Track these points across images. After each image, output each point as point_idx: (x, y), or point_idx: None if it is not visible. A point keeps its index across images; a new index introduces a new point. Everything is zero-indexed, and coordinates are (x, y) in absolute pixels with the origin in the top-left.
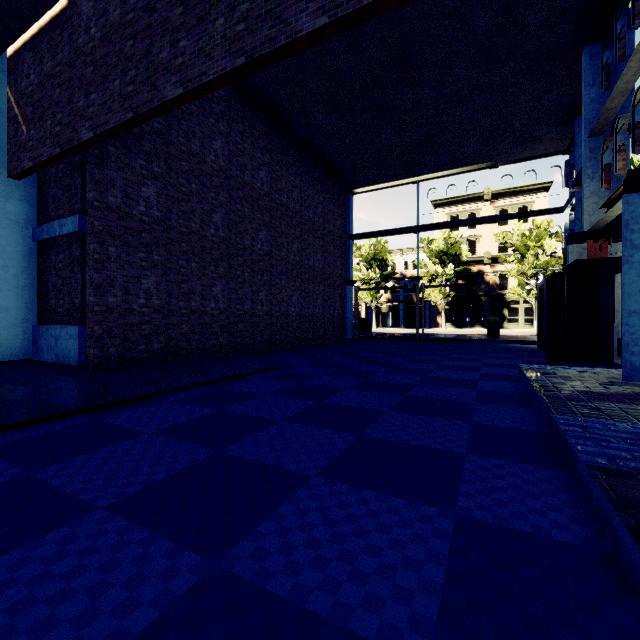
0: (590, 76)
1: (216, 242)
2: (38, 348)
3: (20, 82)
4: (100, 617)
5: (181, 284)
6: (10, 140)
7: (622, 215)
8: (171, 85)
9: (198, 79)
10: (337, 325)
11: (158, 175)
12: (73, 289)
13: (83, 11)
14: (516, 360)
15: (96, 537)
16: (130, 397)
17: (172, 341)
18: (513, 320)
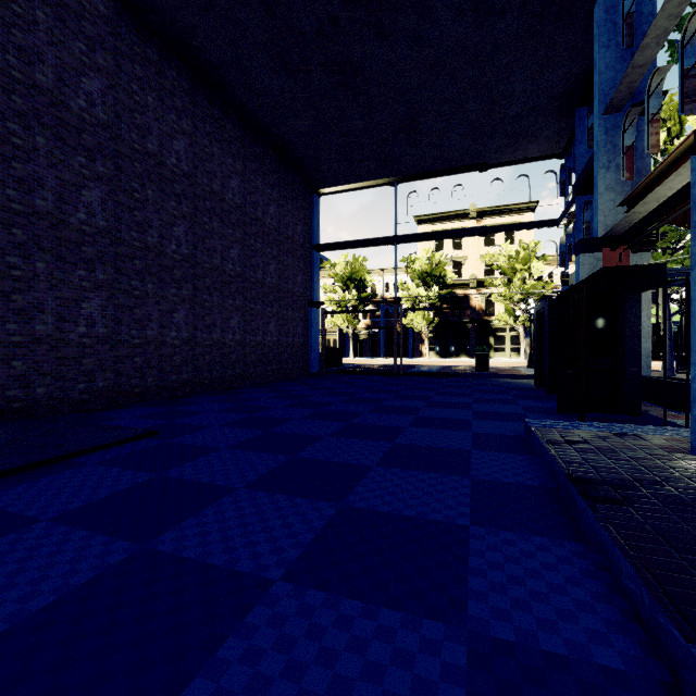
0: (605, 34)
1: (90, 233)
2: None
3: None
4: None
5: (11, 295)
6: None
7: (691, 188)
8: None
9: None
10: (298, 356)
11: None
12: None
13: None
14: (514, 405)
15: None
16: None
17: None
18: (499, 349)
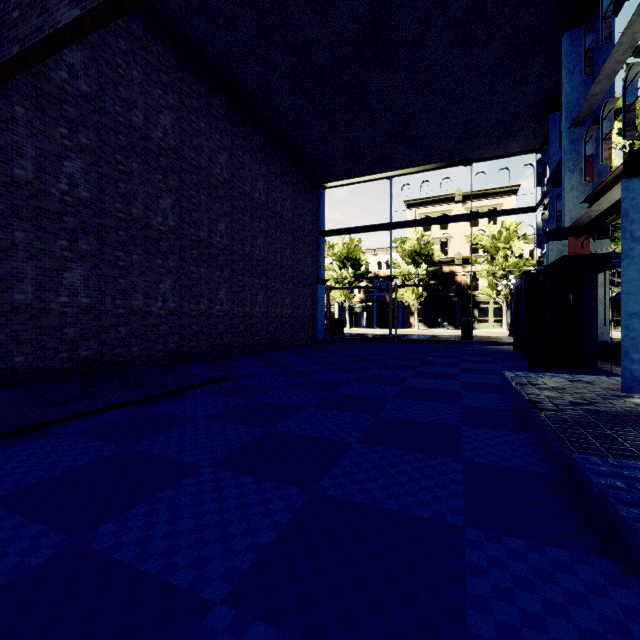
0: (571, 63)
1: (164, 232)
2: None
3: None
4: None
5: (118, 279)
6: None
7: (621, 203)
8: (65, 5)
9: None
10: (307, 326)
11: (86, 148)
12: None
13: None
14: (495, 364)
15: None
16: (5, 430)
17: (106, 347)
18: (483, 320)
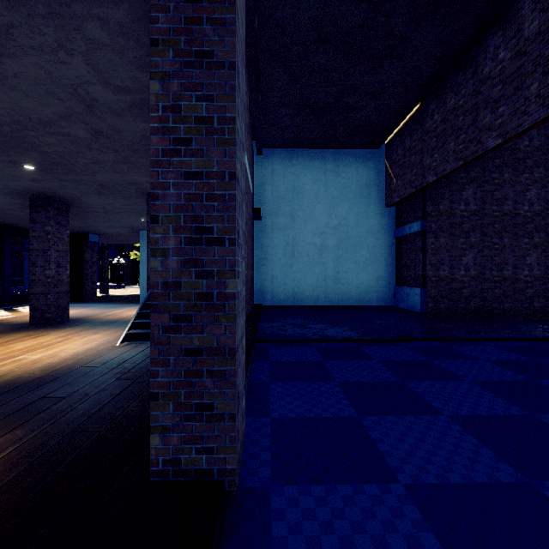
0: None
1: (530, 216)
2: (396, 299)
3: (392, 156)
4: (481, 406)
5: (494, 257)
6: (386, 188)
7: None
8: (492, 139)
9: (514, 130)
10: None
11: (474, 179)
12: (416, 266)
13: (429, 107)
14: None
15: (470, 388)
16: (463, 338)
17: (486, 302)
18: None
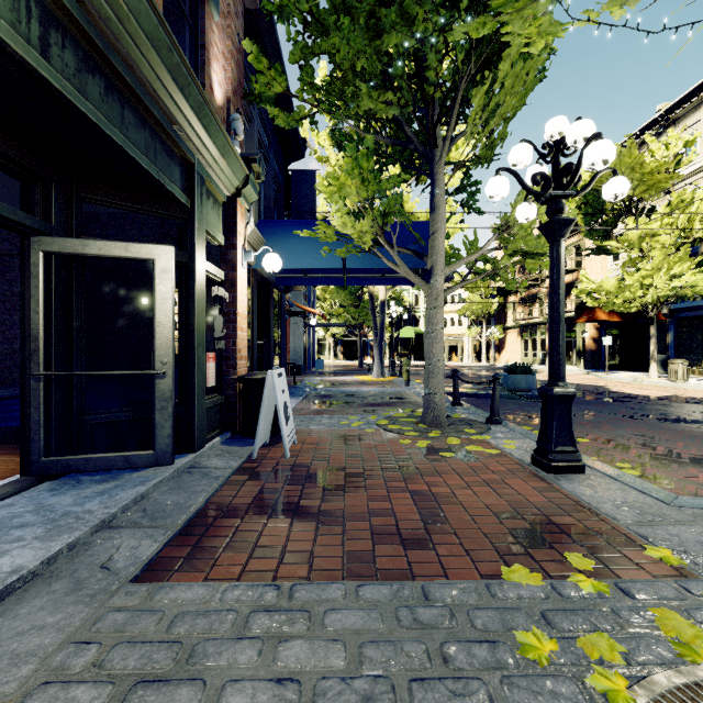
0: None
1: None
2: None
3: None
4: None
5: (5, 332)
6: None
7: None
8: None
9: None
10: None
11: None
12: None
13: None
14: None
15: None
16: (1, 397)
17: None
18: (322, 353)
